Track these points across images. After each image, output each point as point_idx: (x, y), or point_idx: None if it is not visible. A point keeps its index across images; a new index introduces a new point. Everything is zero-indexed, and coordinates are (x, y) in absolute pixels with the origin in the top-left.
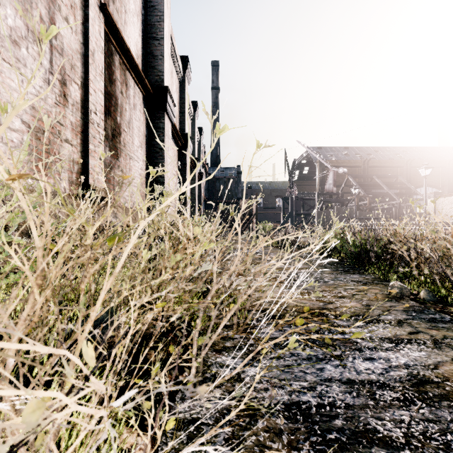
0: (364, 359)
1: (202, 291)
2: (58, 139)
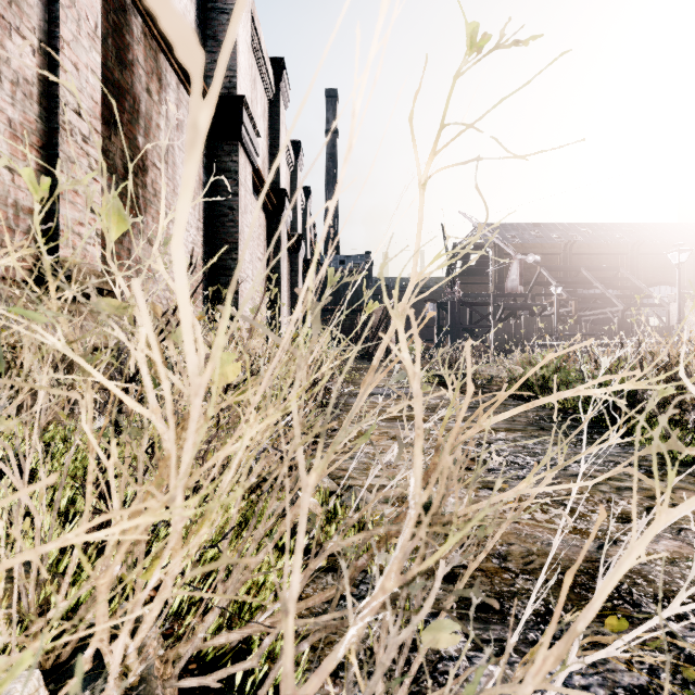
0: None
1: None
2: None
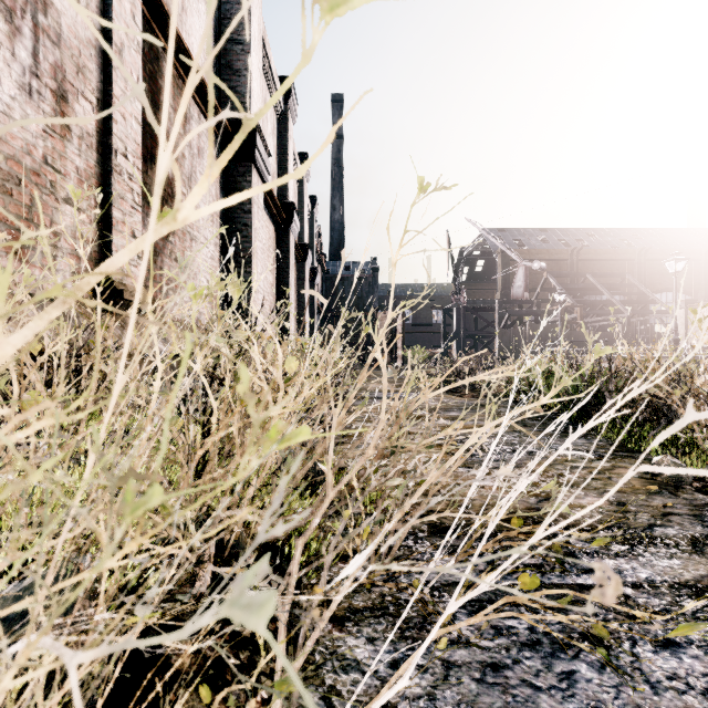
0: (655, 644)
1: (310, 476)
2: (50, 197)
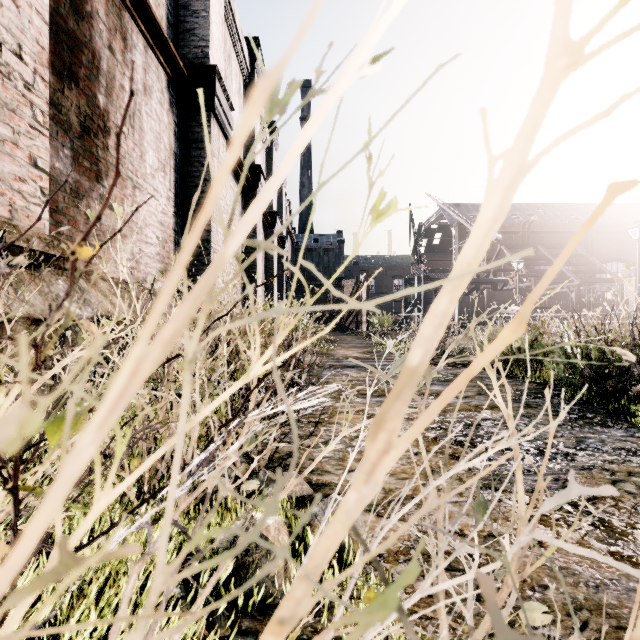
0: None
1: None
2: None
